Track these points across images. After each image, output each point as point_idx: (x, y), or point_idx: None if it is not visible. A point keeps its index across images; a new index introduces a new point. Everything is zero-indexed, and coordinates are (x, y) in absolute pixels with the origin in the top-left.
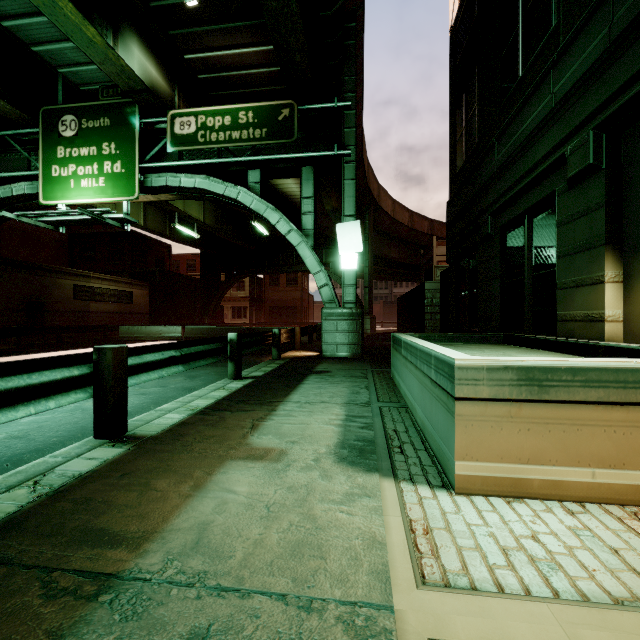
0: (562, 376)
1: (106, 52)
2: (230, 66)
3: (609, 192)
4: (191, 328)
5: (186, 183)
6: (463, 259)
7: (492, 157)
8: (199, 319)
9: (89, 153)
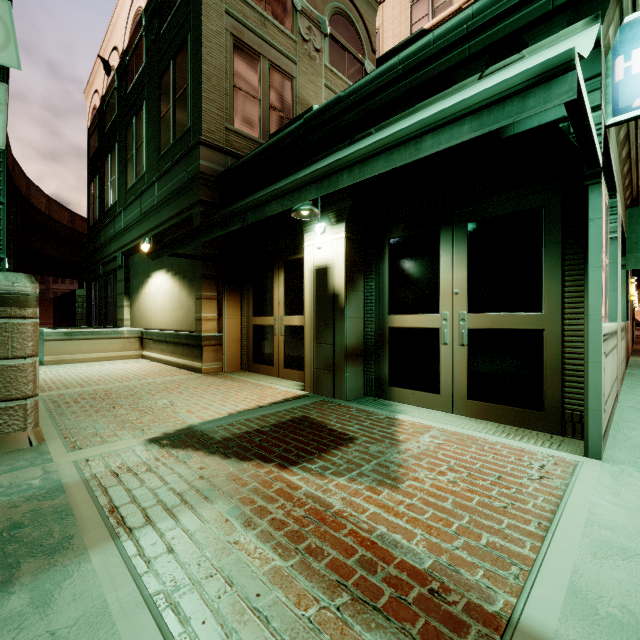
0: (77, 333)
1: None
2: None
3: (126, 276)
4: None
5: None
6: (94, 282)
7: (101, 236)
8: None
9: None
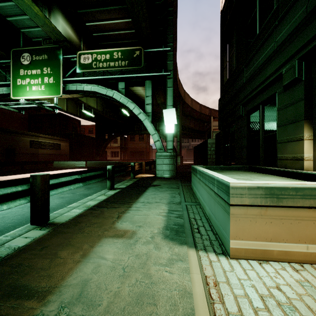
0: (290, 192)
1: (44, 20)
2: (109, 29)
3: (306, 92)
4: (90, 162)
5: (86, 88)
6: (227, 128)
7: (242, 75)
8: (94, 157)
9: (36, 73)
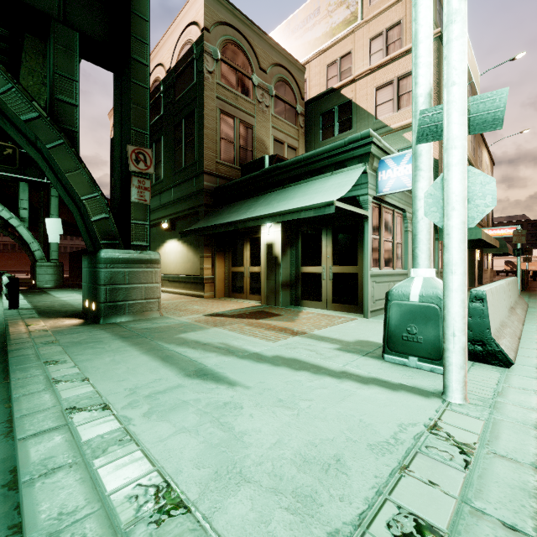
0: None
1: None
2: None
3: None
4: None
5: None
6: None
7: None
8: None
9: None
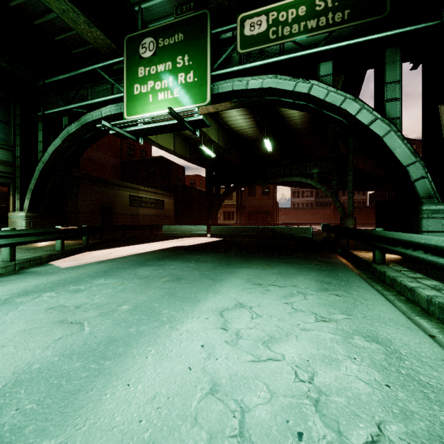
0: None
1: None
2: None
3: None
4: (215, 227)
5: (252, 85)
6: None
7: None
8: (205, 220)
9: (165, 68)
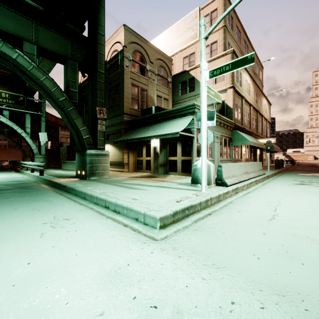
0: None
1: None
2: None
3: None
4: None
5: None
6: (74, 145)
7: None
8: None
9: None
